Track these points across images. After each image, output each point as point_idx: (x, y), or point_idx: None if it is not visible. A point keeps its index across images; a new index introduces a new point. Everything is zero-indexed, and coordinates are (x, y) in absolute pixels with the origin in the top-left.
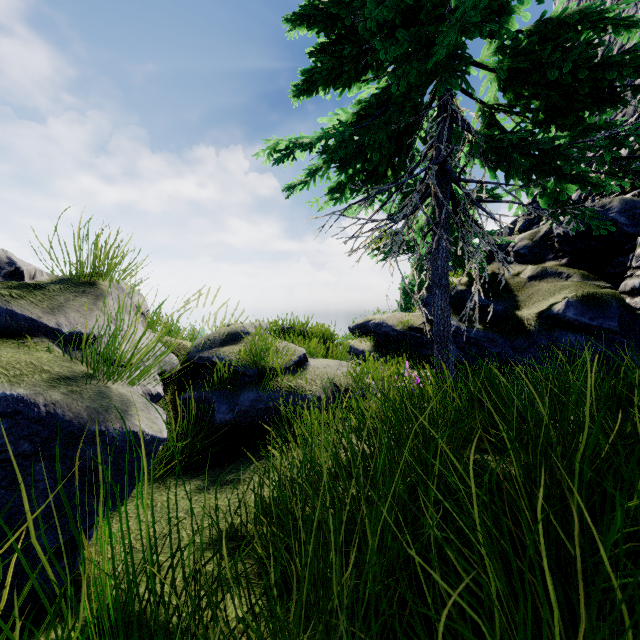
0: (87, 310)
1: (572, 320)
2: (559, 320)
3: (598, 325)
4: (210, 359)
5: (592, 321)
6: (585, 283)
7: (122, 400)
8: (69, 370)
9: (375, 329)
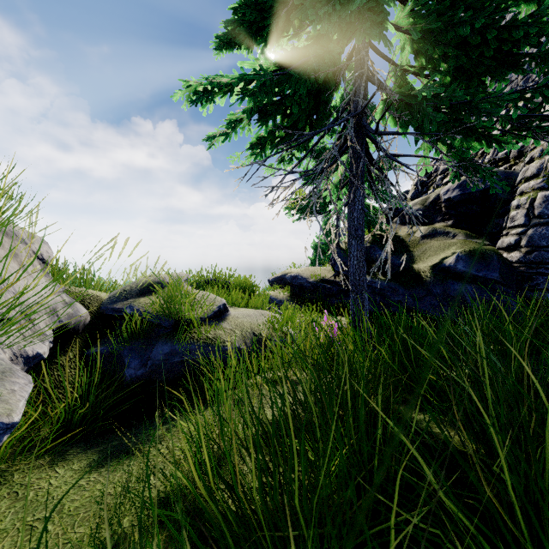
0: None
1: (462, 272)
2: (450, 272)
3: (483, 276)
4: (123, 310)
5: (478, 272)
6: (469, 241)
7: None
8: None
9: (291, 281)
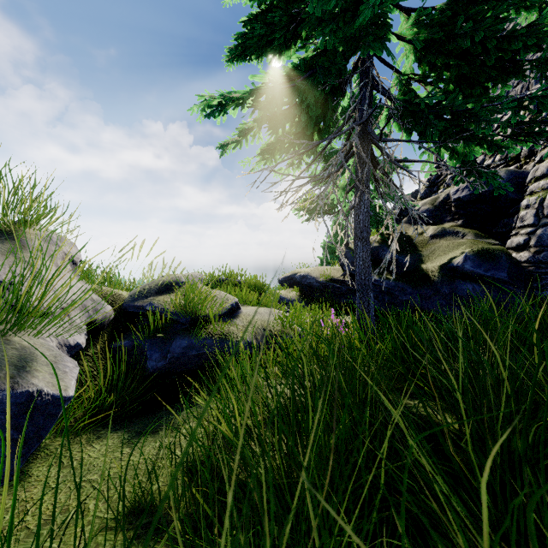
0: None
1: (469, 271)
2: (458, 272)
3: (491, 276)
4: (144, 308)
5: (486, 272)
6: (478, 241)
7: (22, 354)
8: None
9: (301, 281)
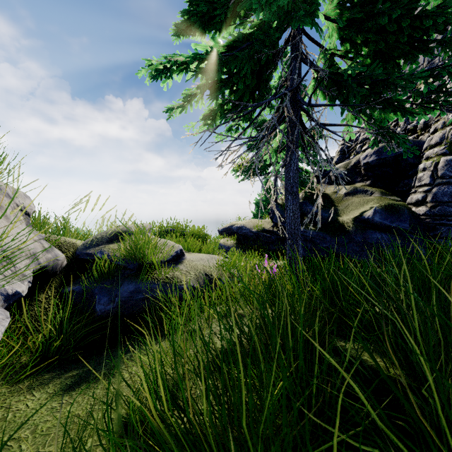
0: None
1: (378, 223)
2: (369, 223)
3: (396, 226)
4: (95, 255)
5: (392, 223)
6: (383, 197)
7: None
8: None
9: (237, 231)
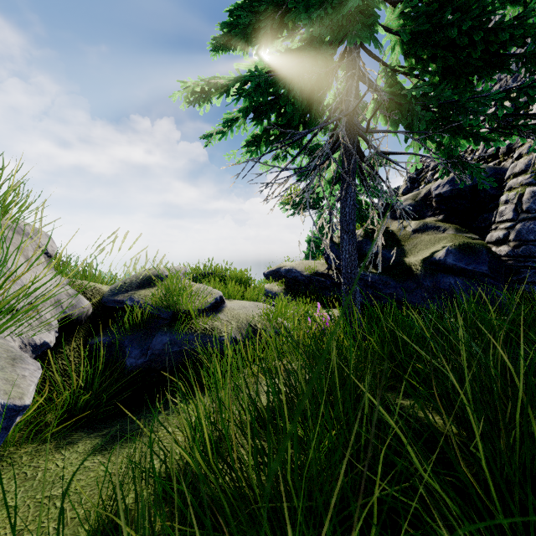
0: None
1: (451, 265)
2: (441, 265)
3: (472, 269)
4: (124, 302)
5: (467, 266)
6: (458, 235)
7: None
8: None
9: (286, 274)
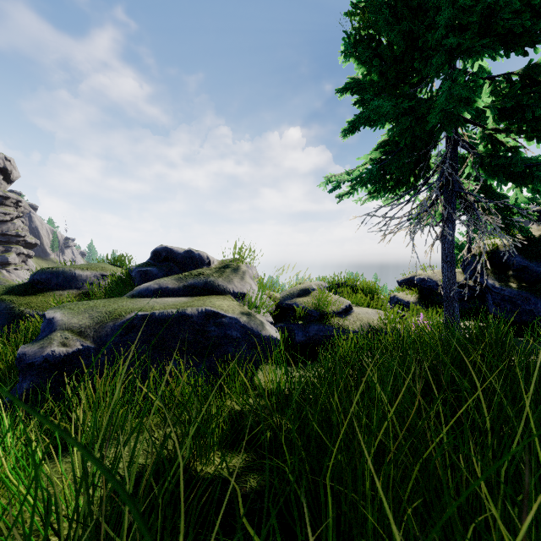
0: (240, 281)
1: None
2: None
3: None
4: (292, 305)
5: None
6: None
7: (262, 323)
8: (243, 309)
9: (420, 283)
